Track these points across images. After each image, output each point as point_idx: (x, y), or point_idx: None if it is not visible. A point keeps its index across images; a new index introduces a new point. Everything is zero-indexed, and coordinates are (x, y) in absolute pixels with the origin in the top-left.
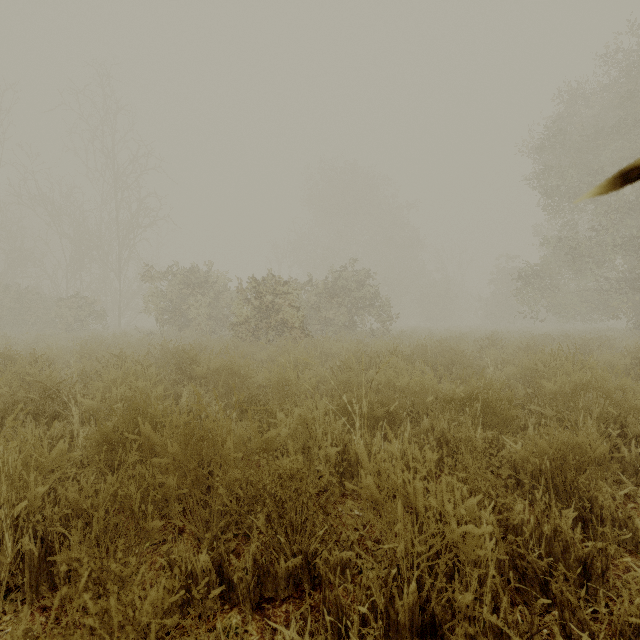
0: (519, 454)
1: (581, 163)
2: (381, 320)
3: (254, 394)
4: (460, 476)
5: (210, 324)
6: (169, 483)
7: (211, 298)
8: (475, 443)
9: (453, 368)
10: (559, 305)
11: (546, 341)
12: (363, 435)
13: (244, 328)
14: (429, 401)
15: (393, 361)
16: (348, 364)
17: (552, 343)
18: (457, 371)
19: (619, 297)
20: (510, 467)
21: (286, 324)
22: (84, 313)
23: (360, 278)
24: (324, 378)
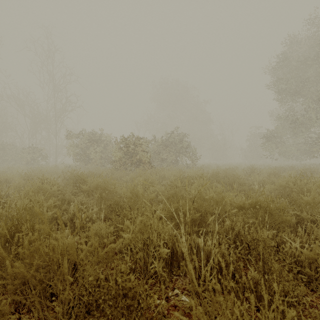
0: (305, 254)
1: (297, 76)
2: (191, 159)
3: (117, 202)
4: (266, 277)
5: (102, 161)
6: (2, 306)
7: (102, 148)
8: (268, 243)
9: (235, 185)
10: (284, 151)
11: (281, 170)
12: (185, 231)
13: (118, 163)
14: (227, 208)
15: (201, 181)
16: (174, 183)
17: (284, 171)
18: (237, 187)
19: (317, 147)
20: (291, 259)
21: (141, 161)
22: (36, 155)
23: (180, 137)
24: (160, 191)
